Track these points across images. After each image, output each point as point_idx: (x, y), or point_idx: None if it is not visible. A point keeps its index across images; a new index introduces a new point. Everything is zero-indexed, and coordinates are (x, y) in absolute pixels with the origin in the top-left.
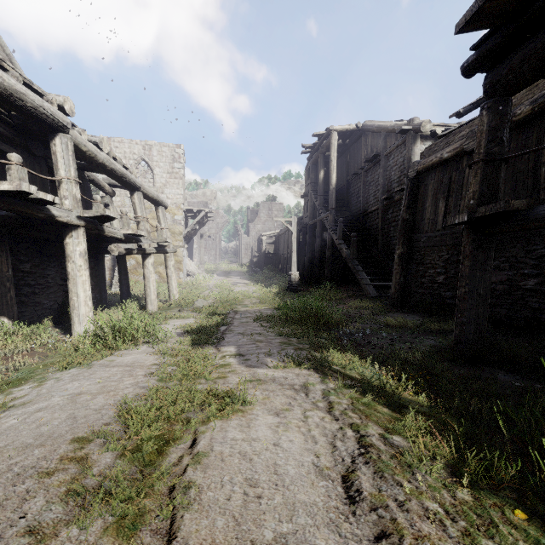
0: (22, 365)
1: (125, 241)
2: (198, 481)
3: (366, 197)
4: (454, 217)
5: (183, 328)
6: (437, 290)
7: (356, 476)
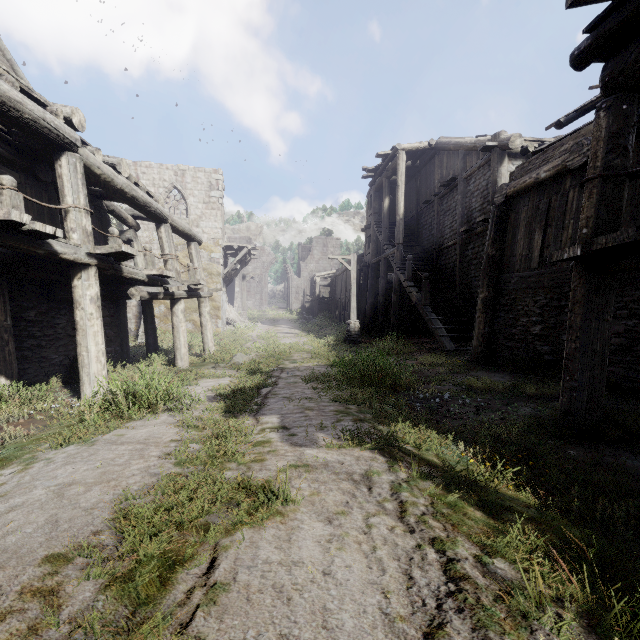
0: (13, 438)
1: (149, 283)
2: (210, 637)
3: (441, 229)
4: (562, 251)
5: (216, 390)
6: (532, 344)
7: (445, 635)
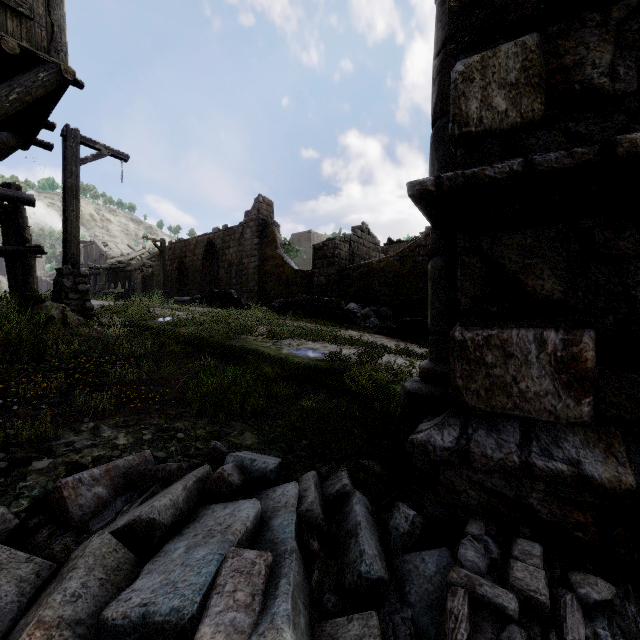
0: None
1: None
2: None
3: None
4: None
5: None
6: None
7: None
